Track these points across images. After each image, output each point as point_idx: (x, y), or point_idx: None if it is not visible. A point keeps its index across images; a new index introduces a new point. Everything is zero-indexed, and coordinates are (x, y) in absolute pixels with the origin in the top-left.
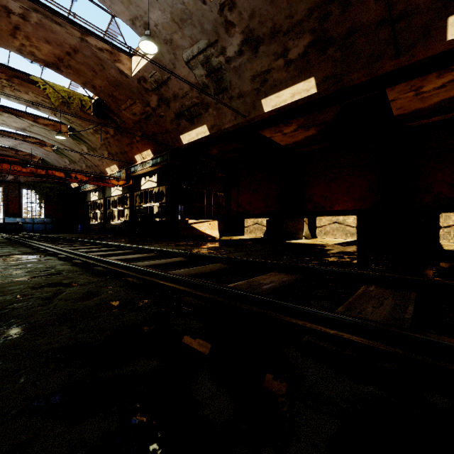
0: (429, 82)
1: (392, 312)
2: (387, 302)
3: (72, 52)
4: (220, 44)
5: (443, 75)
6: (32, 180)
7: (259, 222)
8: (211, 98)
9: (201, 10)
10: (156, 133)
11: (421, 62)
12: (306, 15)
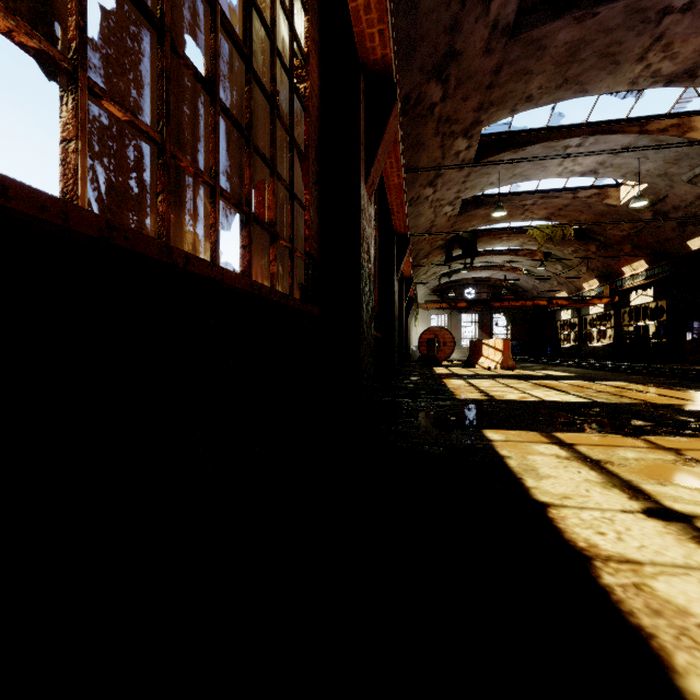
0: None
1: None
2: None
3: (563, 207)
4: None
5: None
6: None
7: None
8: None
9: (698, 149)
10: (651, 243)
11: None
12: None
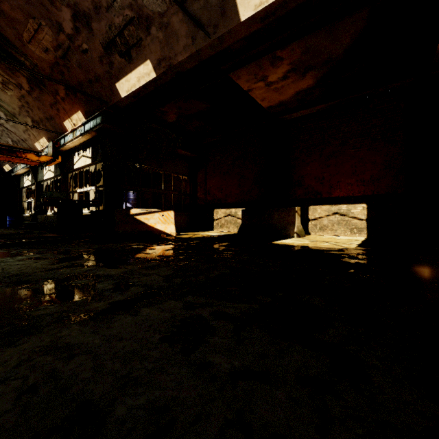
0: None
1: None
2: None
3: None
4: None
5: None
6: None
7: (233, 213)
8: (151, 4)
9: None
10: (83, 82)
11: None
12: None
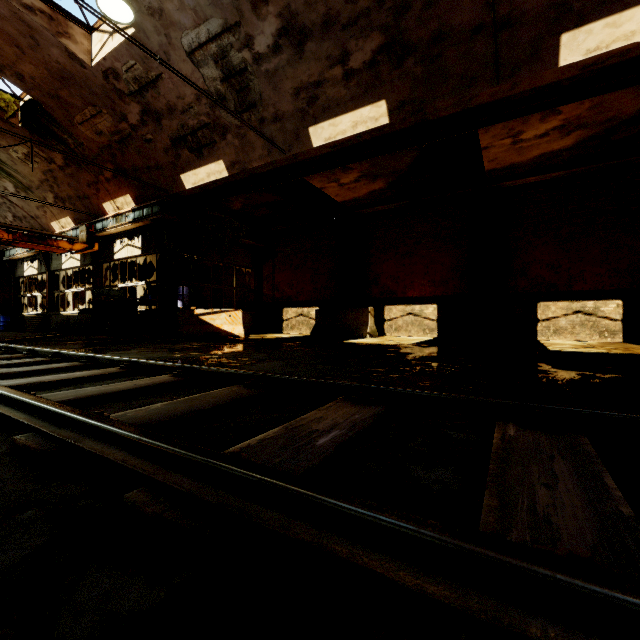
0: (531, 127)
1: (590, 499)
2: (560, 468)
3: None
4: (244, 29)
5: (548, 119)
6: None
7: (306, 313)
8: (230, 117)
9: None
10: (139, 167)
11: (525, 95)
12: (376, 2)
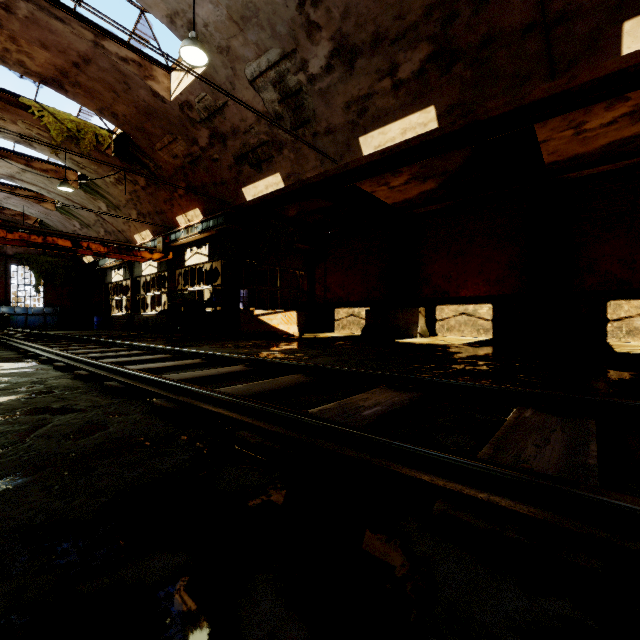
0: (594, 116)
1: (567, 454)
2: (556, 437)
3: (82, 62)
4: (299, 55)
5: (614, 106)
6: (26, 252)
7: (356, 313)
8: (286, 134)
9: (271, 4)
10: (207, 184)
11: (585, 86)
12: (424, 15)
